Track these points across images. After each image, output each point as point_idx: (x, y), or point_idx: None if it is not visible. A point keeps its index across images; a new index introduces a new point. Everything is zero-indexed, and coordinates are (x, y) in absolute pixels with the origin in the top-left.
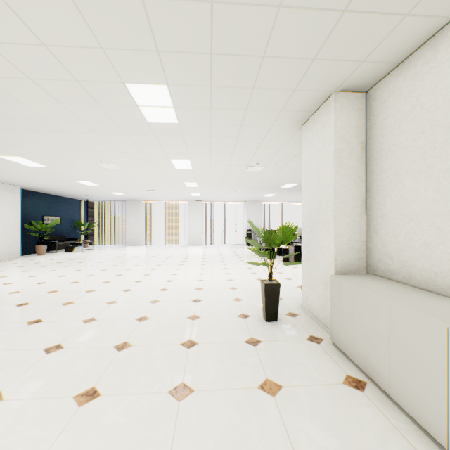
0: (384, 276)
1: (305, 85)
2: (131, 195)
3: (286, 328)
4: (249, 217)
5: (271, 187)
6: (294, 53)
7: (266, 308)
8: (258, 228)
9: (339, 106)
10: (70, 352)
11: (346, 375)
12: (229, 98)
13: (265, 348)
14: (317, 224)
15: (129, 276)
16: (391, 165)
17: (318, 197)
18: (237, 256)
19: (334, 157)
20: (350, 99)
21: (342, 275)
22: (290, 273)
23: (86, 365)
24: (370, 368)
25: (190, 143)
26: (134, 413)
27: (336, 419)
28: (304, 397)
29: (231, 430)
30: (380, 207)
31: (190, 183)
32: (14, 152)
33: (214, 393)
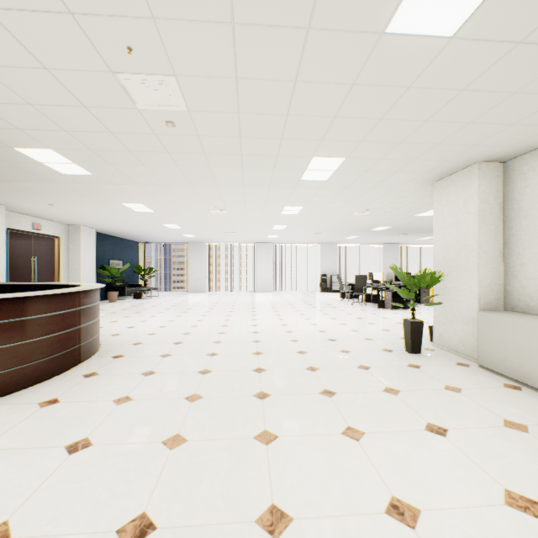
0: (523, 312)
1: (457, 158)
2: (202, 237)
3: (433, 358)
4: (324, 261)
5: (361, 230)
6: (462, 142)
7: (411, 342)
8: (404, 274)
9: (482, 174)
10: (276, 372)
11: (503, 383)
12: (388, 165)
13: (427, 369)
14: (455, 270)
15: (239, 321)
16: (530, 225)
17: (457, 247)
18: (323, 303)
19: (477, 215)
20: (491, 168)
21: (487, 311)
22: (395, 318)
23: (301, 378)
24: (523, 376)
25: (320, 194)
26: (372, 400)
27: (511, 402)
28: (481, 393)
29: (446, 406)
30: (518, 257)
31: (280, 226)
32: (141, 201)
33: (416, 391)
